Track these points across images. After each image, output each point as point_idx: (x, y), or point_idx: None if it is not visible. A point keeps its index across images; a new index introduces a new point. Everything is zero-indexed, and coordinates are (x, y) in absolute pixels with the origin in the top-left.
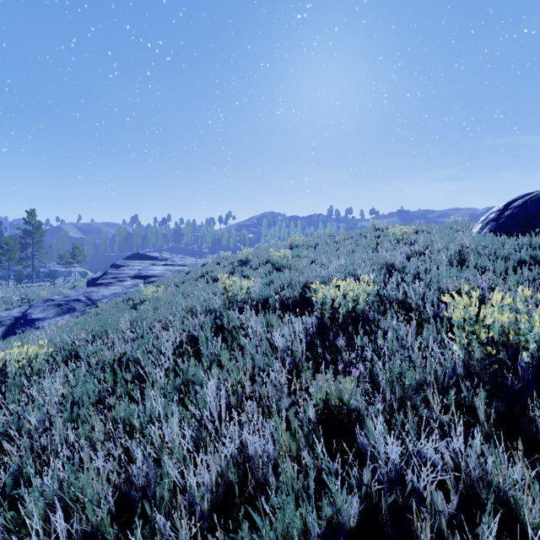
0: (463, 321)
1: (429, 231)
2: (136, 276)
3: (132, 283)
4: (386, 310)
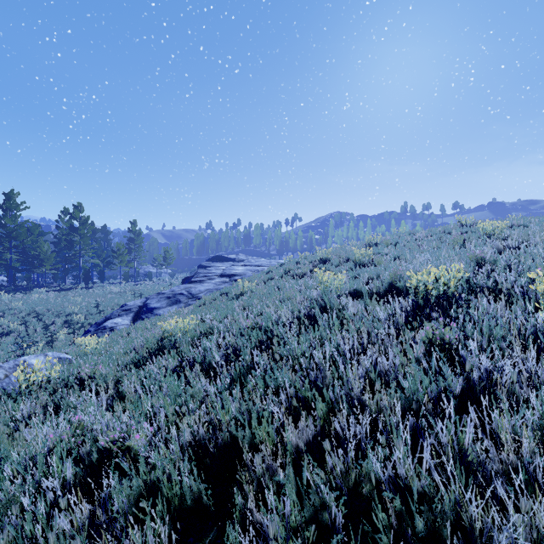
0: None
1: (526, 225)
2: (222, 275)
3: (220, 281)
4: (475, 295)
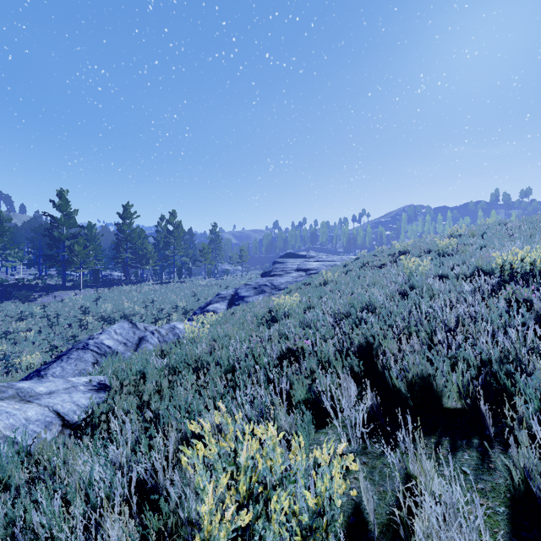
0: None
1: None
2: (298, 269)
3: (297, 275)
4: None
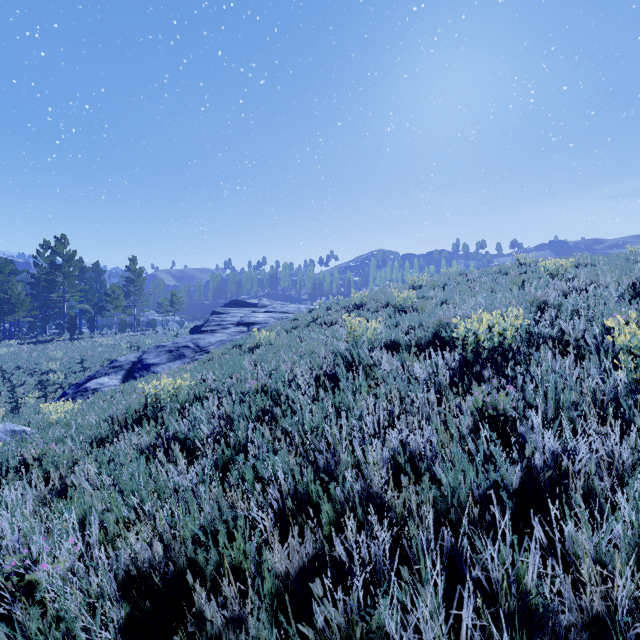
0: (633, 355)
1: (594, 264)
2: (239, 323)
3: (236, 331)
4: (537, 348)
